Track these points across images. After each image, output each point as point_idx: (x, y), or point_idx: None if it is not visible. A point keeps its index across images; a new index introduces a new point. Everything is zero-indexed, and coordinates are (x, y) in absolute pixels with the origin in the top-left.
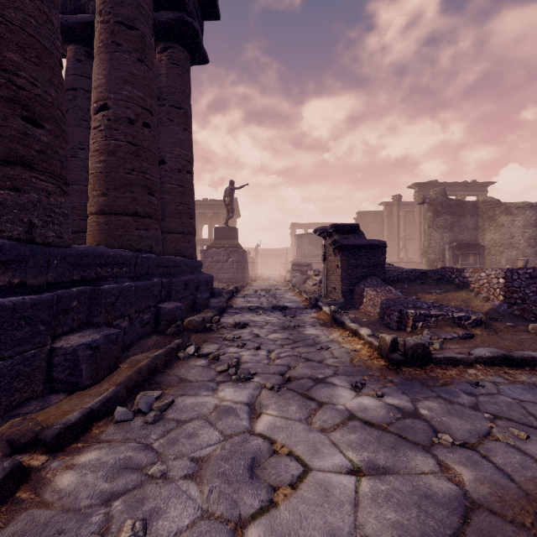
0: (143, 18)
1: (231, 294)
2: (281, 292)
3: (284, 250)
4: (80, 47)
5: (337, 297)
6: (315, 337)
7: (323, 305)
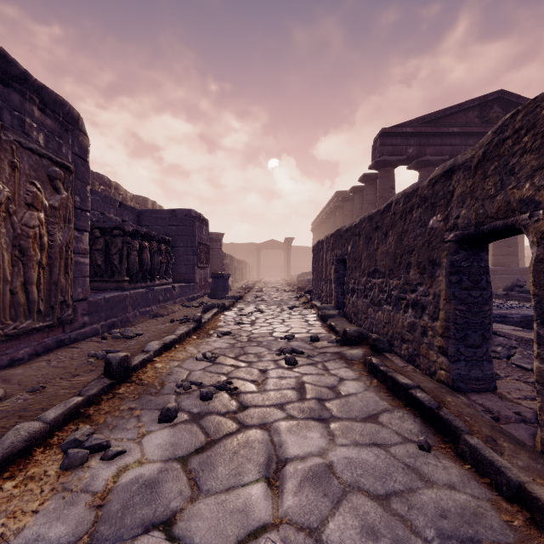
0: None
1: None
2: None
3: None
4: None
5: None
6: None
7: None
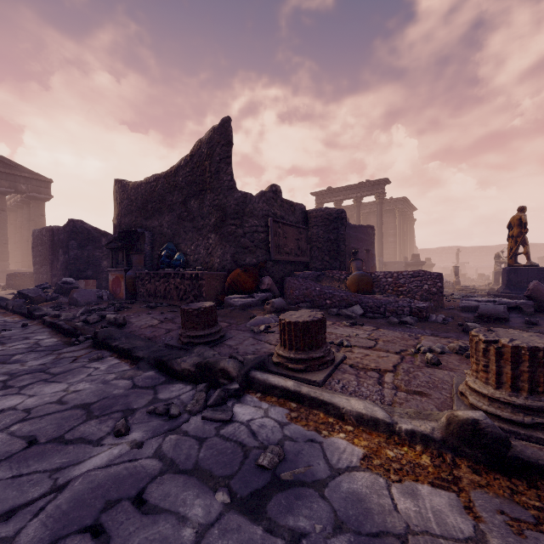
0: None
1: None
2: None
3: None
4: (25, 205)
5: None
6: None
7: None
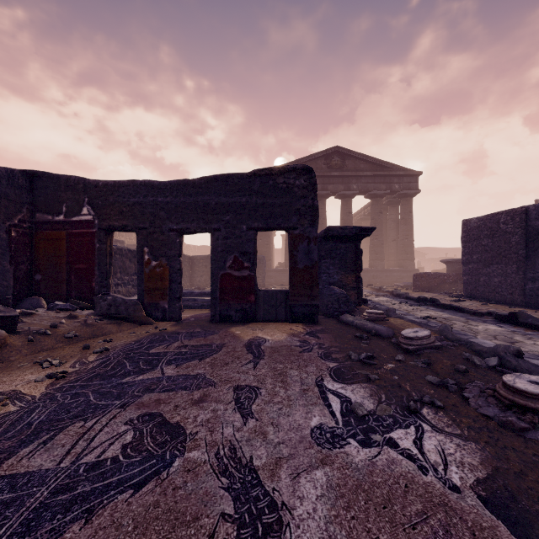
0: (376, 215)
1: None
2: None
3: None
4: (389, 206)
5: None
6: None
7: None
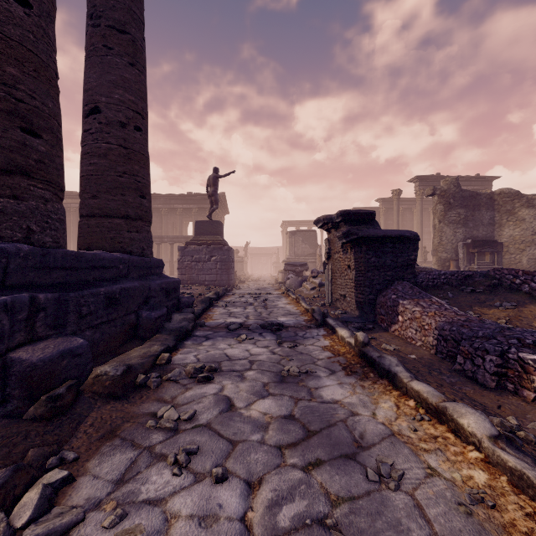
0: None
1: (207, 304)
2: (273, 298)
3: (275, 249)
4: None
5: (348, 308)
6: (348, 416)
7: (337, 325)
